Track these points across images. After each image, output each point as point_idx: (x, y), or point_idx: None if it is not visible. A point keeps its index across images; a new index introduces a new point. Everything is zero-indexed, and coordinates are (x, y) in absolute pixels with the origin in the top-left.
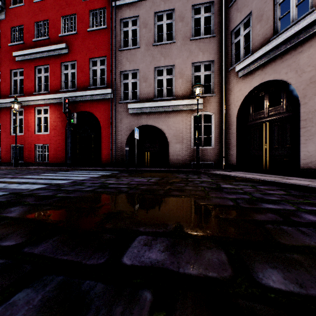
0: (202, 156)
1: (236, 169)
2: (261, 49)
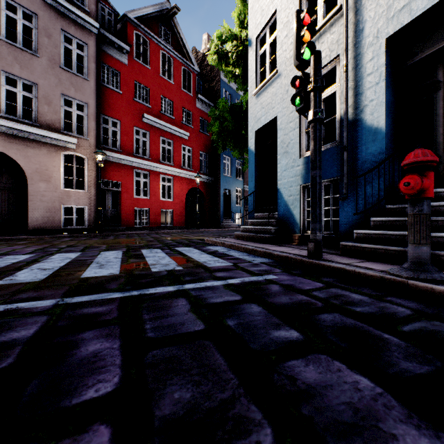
0: None
1: None
2: None
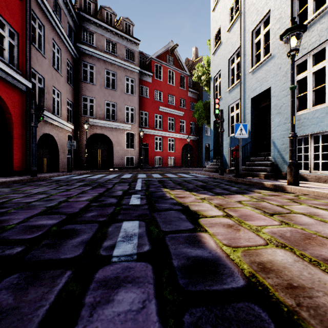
0: None
1: None
2: (103, 121)
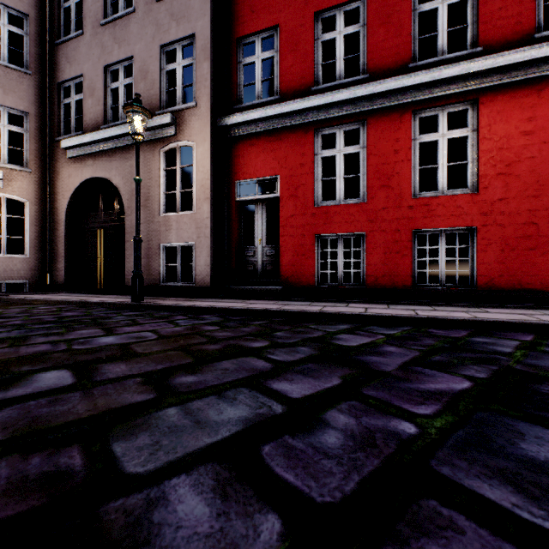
0: (3, 270)
1: (65, 290)
2: (90, 134)
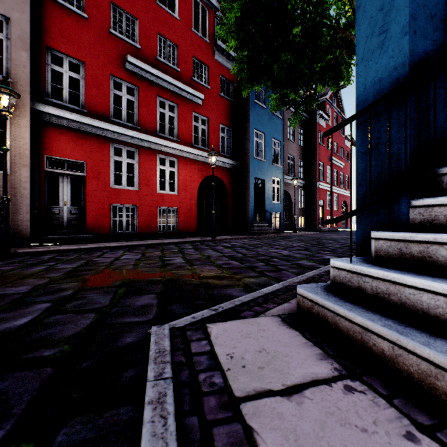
0: None
1: None
2: None
